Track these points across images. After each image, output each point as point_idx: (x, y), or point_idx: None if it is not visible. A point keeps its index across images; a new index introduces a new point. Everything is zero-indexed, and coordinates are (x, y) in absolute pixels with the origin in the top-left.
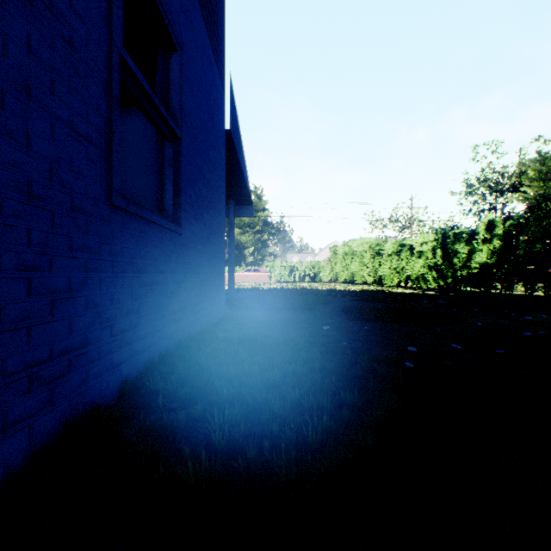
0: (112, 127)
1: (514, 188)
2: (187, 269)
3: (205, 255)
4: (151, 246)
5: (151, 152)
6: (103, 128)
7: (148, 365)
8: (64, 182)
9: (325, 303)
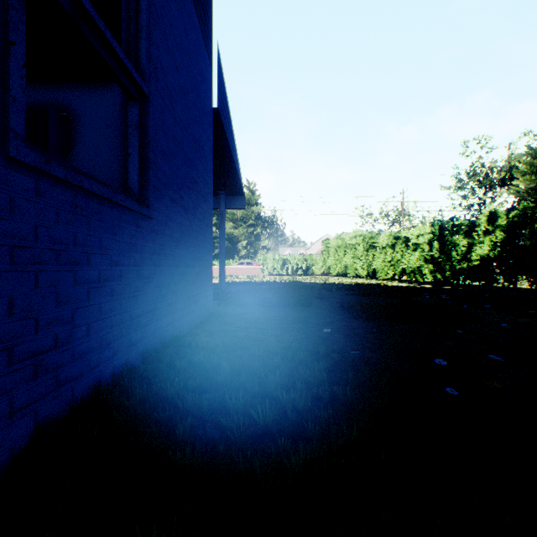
0: (8, 34)
1: (503, 183)
2: (159, 261)
3: (186, 245)
4: (97, 229)
5: None
6: None
7: (91, 392)
8: None
9: (320, 298)
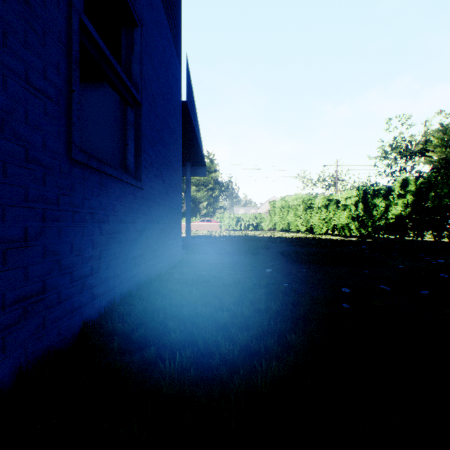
0: (71, 86)
1: (420, 154)
2: (147, 220)
3: (164, 207)
4: (112, 198)
5: (119, 120)
6: (62, 86)
7: (109, 306)
8: (18, 133)
9: (266, 248)
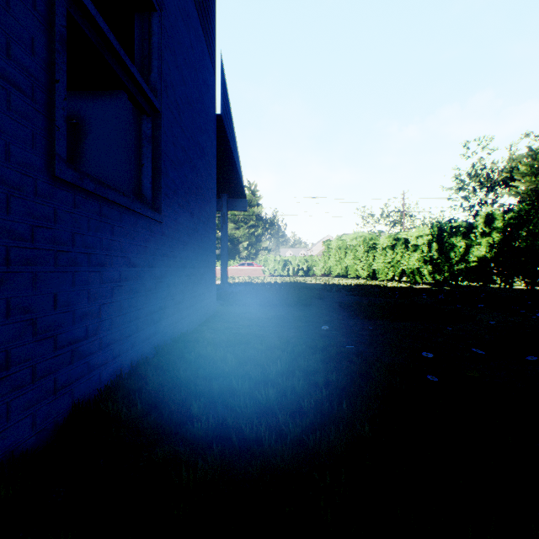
0: (54, 74)
1: (504, 184)
2: (169, 263)
3: (192, 247)
4: (118, 234)
5: None
6: (39, 73)
7: (114, 379)
8: None
9: (320, 298)
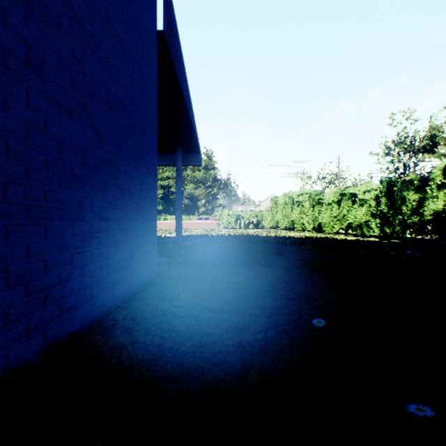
0: None
1: (424, 150)
2: None
3: (99, 186)
4: None
5: None
6: None
7: None
8: None
9: (279, 254)
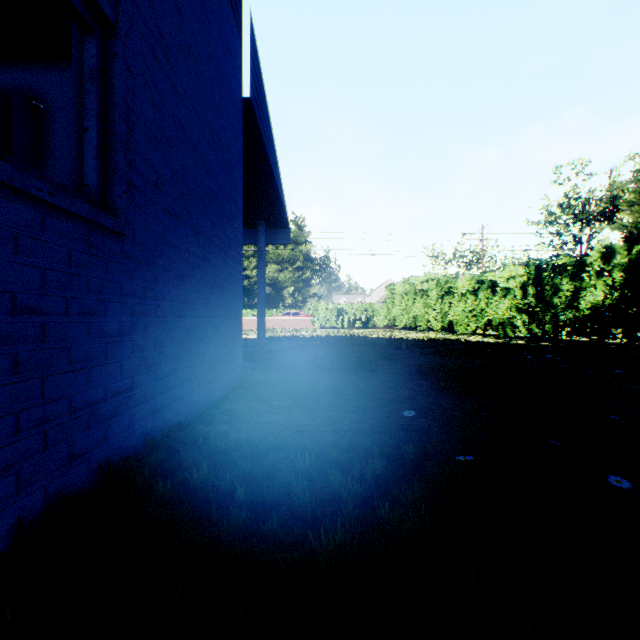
0: None
1: (603, 217)
2: (142, 308)
3: (196, 284)
4: None
5: None
6: None
7: None
8: None
9: (389, 359)
